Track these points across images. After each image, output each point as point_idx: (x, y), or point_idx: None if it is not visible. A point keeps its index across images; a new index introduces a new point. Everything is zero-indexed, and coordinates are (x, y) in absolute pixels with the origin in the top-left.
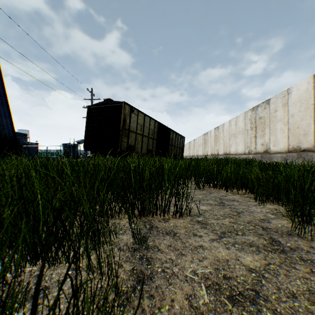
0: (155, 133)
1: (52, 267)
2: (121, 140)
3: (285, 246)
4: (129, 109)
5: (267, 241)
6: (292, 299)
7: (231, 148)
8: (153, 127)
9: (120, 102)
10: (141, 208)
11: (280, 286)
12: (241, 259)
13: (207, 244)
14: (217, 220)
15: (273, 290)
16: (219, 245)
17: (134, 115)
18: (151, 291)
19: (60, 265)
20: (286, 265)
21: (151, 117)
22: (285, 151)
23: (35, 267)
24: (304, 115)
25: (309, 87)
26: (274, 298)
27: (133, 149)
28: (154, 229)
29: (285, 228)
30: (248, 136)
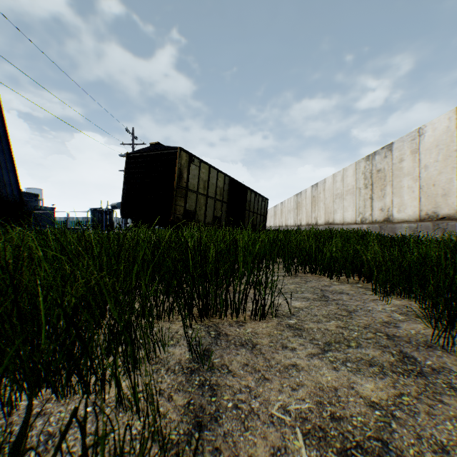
0: (225, 192)
1: (62, 400)
2: (175, 202)
3: (423, 365)
4: (187, 158)
5: (395, 357)
6: (442, 455)
7: (335, 215)
8: (222, 184)
9: (174, 148)
10: (204, 306)
11: (421, 433)
12: (358, 386)
13: (304, 363)
14: (318, 323)
15: (411, 439)
16: (322, 363)
17: (194, 167)
18: (217, 441)
19: (74, 396)
20: (427, 397)
21: (219, 170)
22: (415, 219)
23: (36, 401)
24: (443, 167)
25: (451, 126)
26: (413, 454)
27: (193, 216)
28: (223, 338)
29: (421, 335)
30: (360, 197)
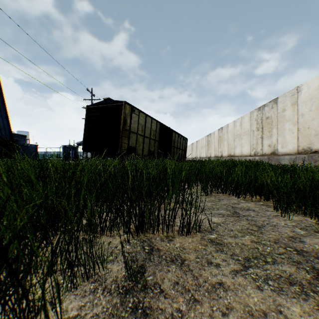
0: (157, 134)
1: None
2: (121, 141)
3: None
4: (129, 109)
5: (310, 274)
6: None
7: (235, 150)
8: (155, 128)
9: (120, 102)
10: (139, 223)
11: None
12: (285, 310)
13: (229, 280)
14: (235, 238)
15: None
16: (245, 281)
17: (135, 115)
18: None
19: None
20: None
21: (153, 118)
22: (295, 152)
23: None
24: (315, 115)
25: None
26: None
27: (134, 150)
28: (155, 253)
29: None
30: (254, 137)
